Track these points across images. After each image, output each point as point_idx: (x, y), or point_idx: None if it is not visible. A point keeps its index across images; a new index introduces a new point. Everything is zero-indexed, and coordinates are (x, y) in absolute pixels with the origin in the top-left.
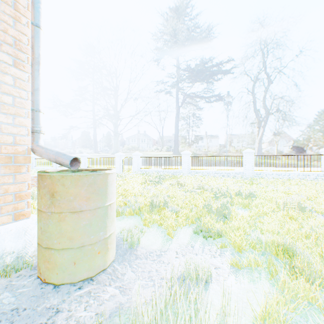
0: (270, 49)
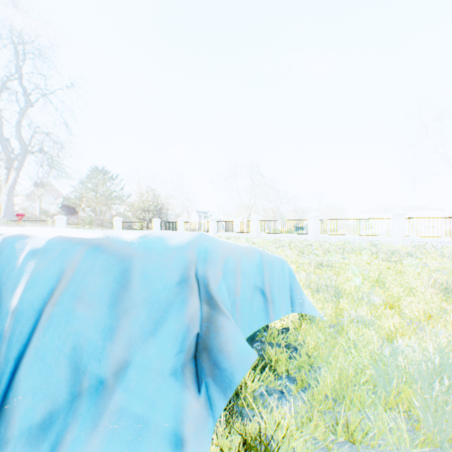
0: (25, 82)
